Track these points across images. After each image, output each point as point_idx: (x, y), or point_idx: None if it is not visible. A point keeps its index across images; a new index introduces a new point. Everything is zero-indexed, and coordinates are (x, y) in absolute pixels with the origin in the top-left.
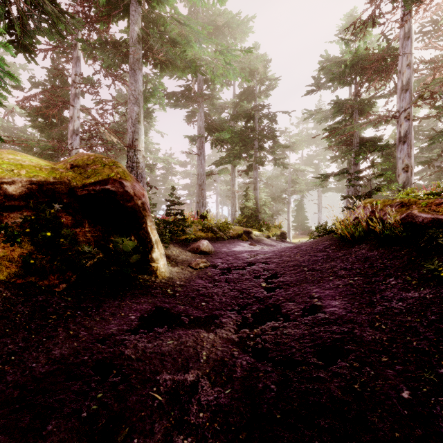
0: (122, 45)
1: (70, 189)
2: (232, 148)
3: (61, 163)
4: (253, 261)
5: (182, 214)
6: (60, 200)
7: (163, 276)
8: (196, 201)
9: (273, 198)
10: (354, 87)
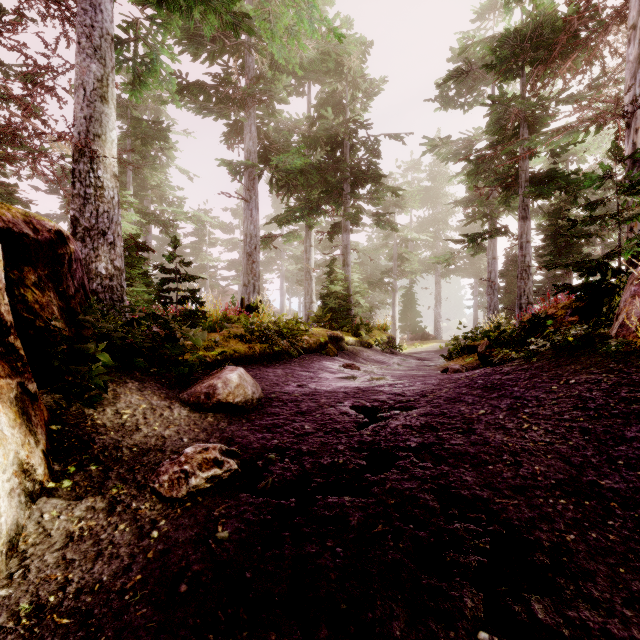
0: None
1: None
2: (306, 196)
3: None
4: (383, 444)
5: (197, 302)
6: None
7: None
8: (242, 283)
9: (371, 282)
10: (521, 83)
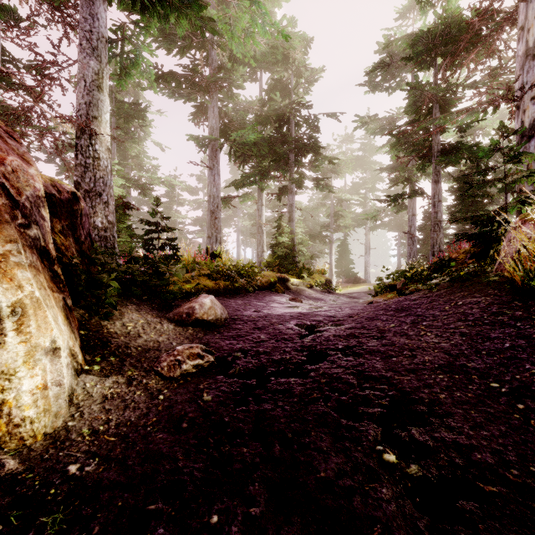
0: None
1: None
2: (258, 164)
3: None
4: (318, 347)
5: (174, 249)
6: None
7: (22, 438)
8: (206, 235)
9: (312, 235)
10: (434, 72)
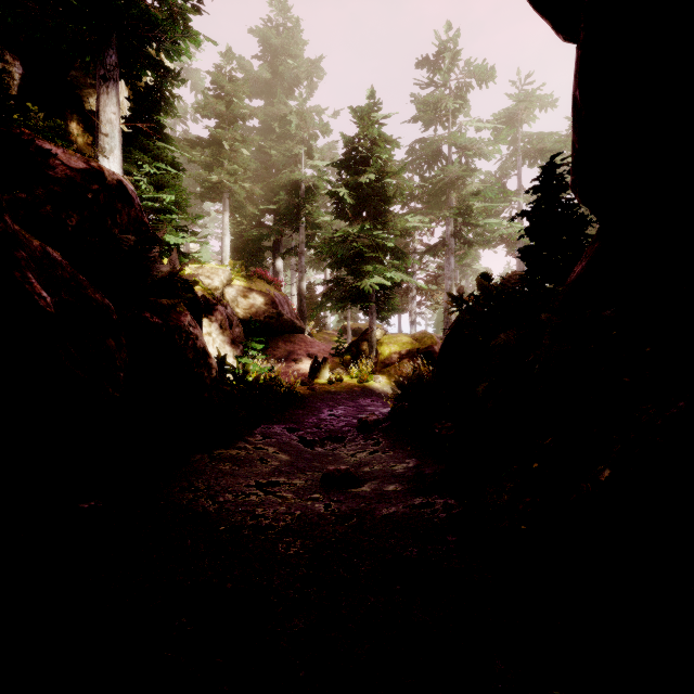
0: (441, 243)
1: (417, 350)
2: None
3: (412, 337)
4: None
5: None
6: (414, 355)
7: None
8: None
9: None
10: None
